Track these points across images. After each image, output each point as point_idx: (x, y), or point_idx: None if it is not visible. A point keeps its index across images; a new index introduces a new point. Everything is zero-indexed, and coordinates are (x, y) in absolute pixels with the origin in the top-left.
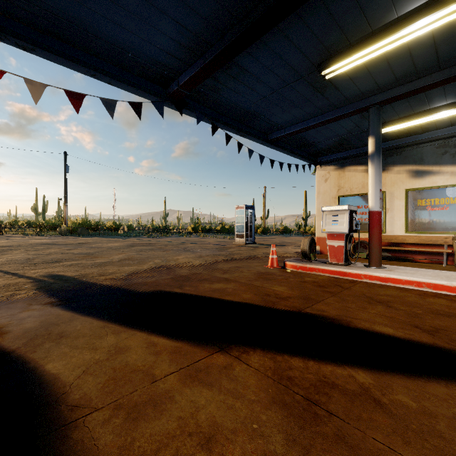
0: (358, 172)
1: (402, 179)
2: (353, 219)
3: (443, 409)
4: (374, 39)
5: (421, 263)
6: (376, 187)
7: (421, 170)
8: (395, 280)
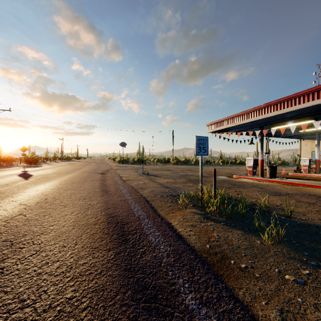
0: (320, 143)
1: None
2: (310, 161)
3: (307, 180)
4: (310, 128)
5: None
6: (317, 153)
7: None
8: (320, 176)
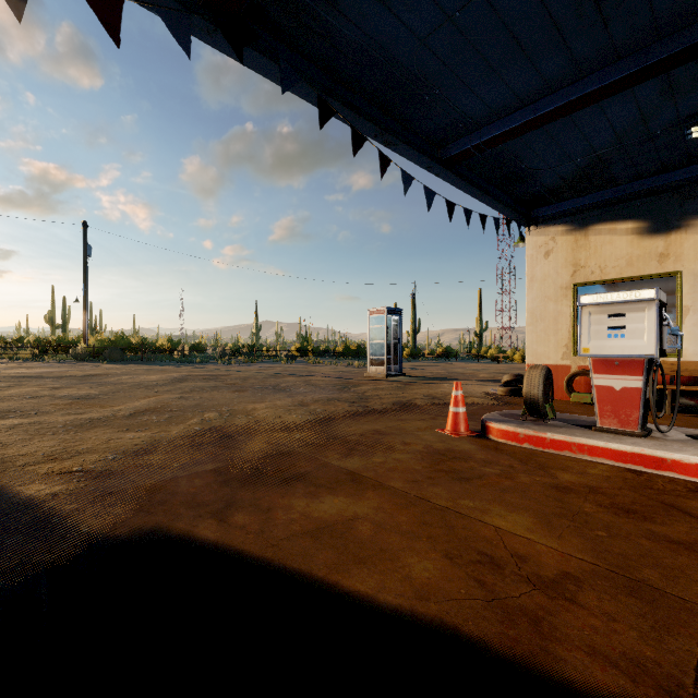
0: (617, 234)
1: None
2: (662, 322)
3: None
4: None
5: None
6: None
7: None
8: None
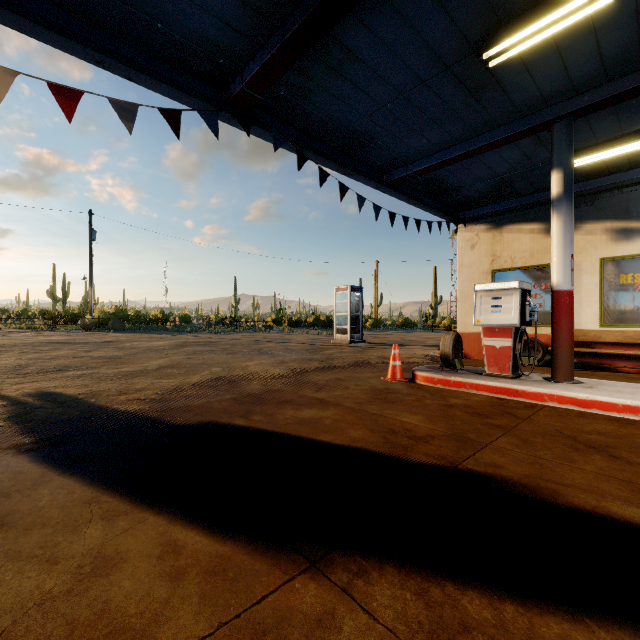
0: (523, 232)
1: (594, 242)
2: (525, 303)
3: None
4: None
5: (627, 373)
6: (565, 251)
7: (626, 228)
8: (605, 405)
